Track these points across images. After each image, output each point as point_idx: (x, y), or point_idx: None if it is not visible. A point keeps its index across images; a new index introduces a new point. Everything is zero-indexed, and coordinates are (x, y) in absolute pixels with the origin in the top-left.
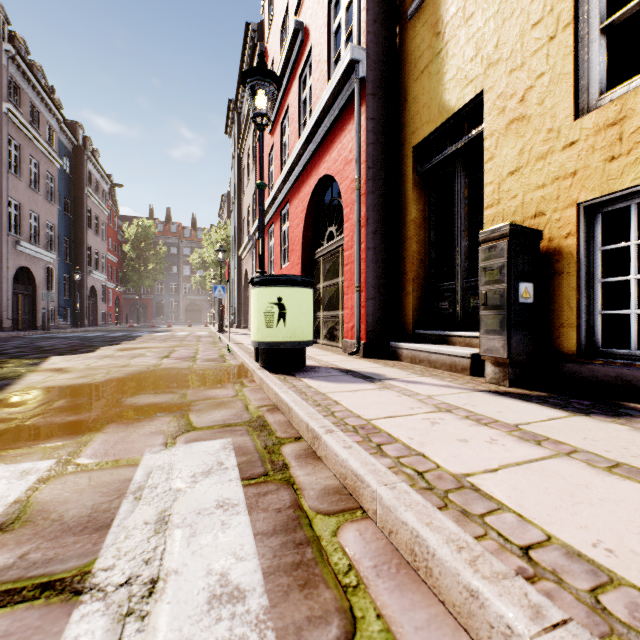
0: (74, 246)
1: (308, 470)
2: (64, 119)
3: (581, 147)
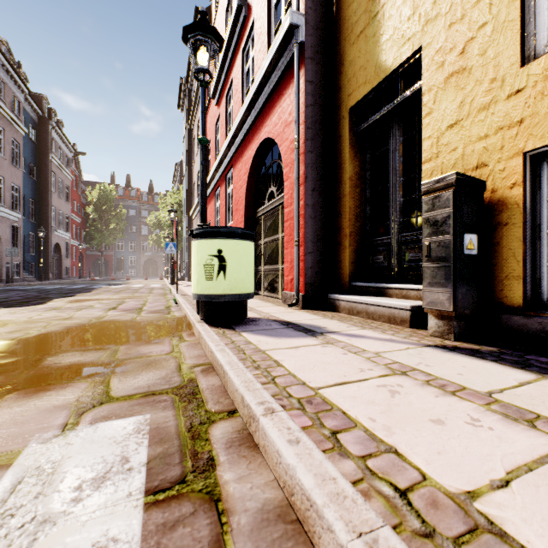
0: (39, 207)
1: (241, 470)
2: (29, 91)
3: (528, 94)
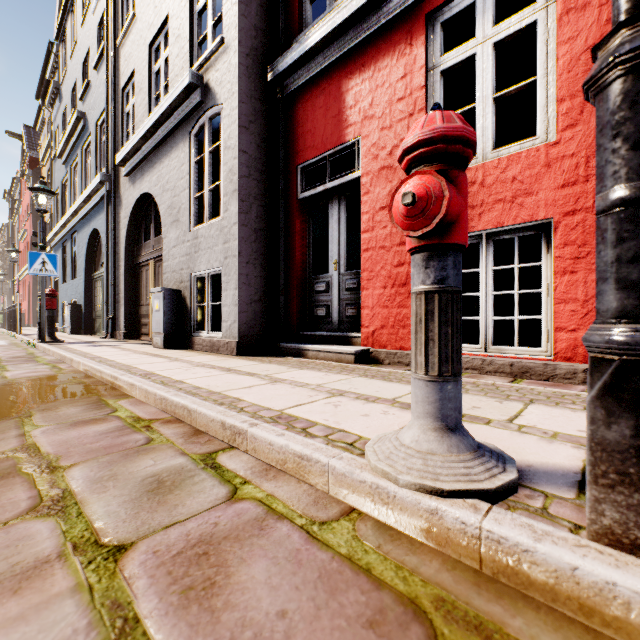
0: None
1: None
2: None
3: None
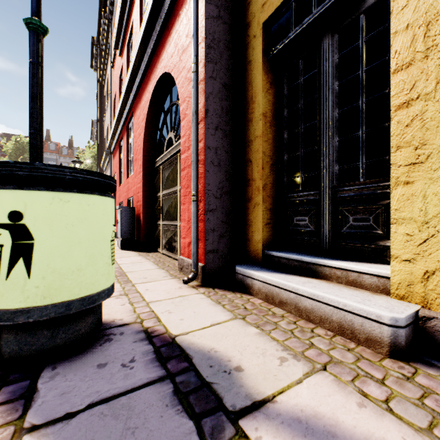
0: None
1: None
2: None
3: None
